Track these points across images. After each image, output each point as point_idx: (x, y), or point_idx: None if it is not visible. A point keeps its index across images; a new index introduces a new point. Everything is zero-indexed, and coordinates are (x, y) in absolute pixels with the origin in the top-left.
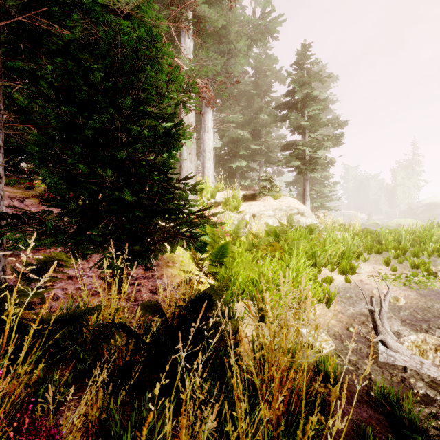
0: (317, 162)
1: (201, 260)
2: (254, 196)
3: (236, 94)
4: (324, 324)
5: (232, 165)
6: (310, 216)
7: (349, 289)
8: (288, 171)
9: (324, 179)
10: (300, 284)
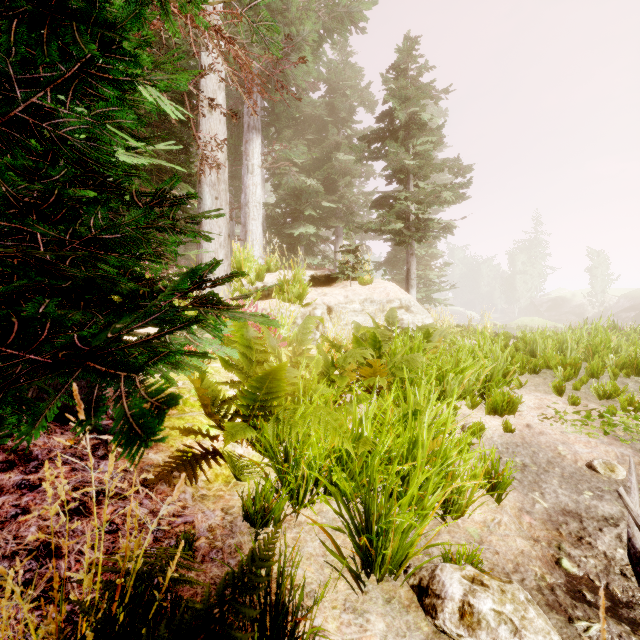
0: (427, 227)
1: (222, 404)
2: (330, 279)
3: (300, 121)
4: (506, 555)
5: (292, 231)
6: (419, 311)
7: (516, 448)
8: (384, 239)
9: (430, 259)
10: (447, 458)
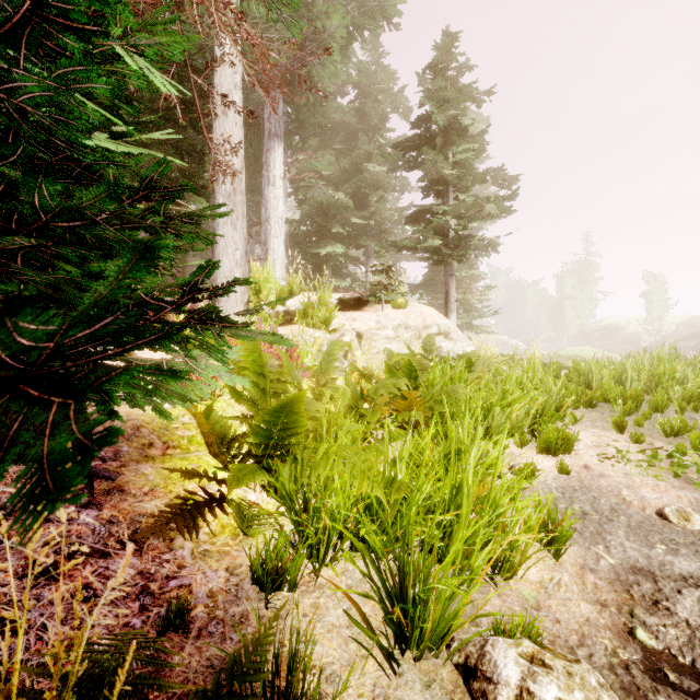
0: (468, 245)
1: (232, 442)
2: (360, 303)
3: (327, 129)
4: (569, 624)
5: (318, 251)
6: (460, 338)
7: (573, 492)
8: (420, 258)
9: (471, 282)
10: (497, 507)
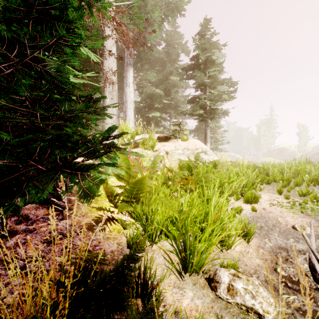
0: (215, 112)
1: (116, 196)
2: (167, 138)
3: (152, 60)
4: (251, 266)
5: (148, 115)
6: (211, 154)
7: (257, 218)
8: (193, 118)
9: (217, 128)
10: (223, 221)
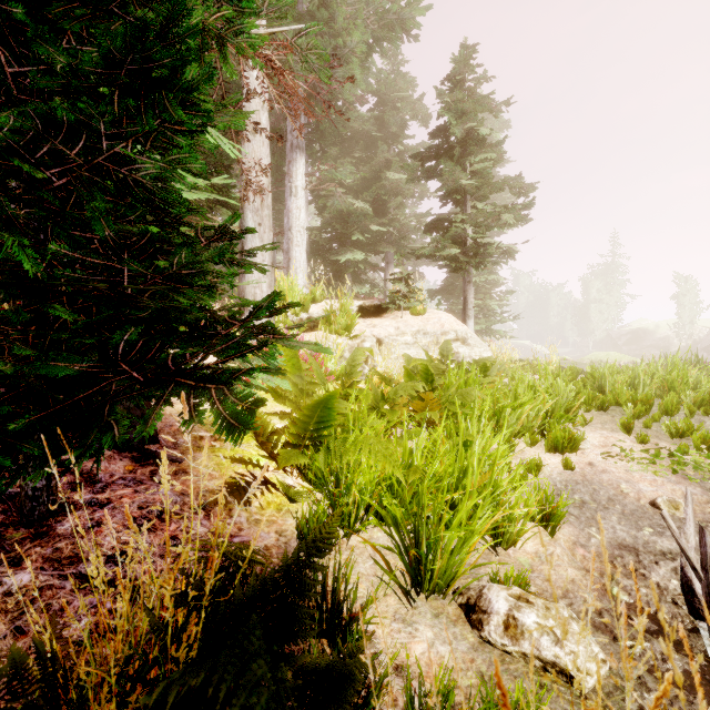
0: (486, 252)
1: (272, 434)
2: (379, 310)
3: (347, 137)
4: (556, 582)
5: (338, 258)
6: (477, 344)
7: (575, 485)
8: (438, 266)
9: (491, 287)
10: (498, 487)
